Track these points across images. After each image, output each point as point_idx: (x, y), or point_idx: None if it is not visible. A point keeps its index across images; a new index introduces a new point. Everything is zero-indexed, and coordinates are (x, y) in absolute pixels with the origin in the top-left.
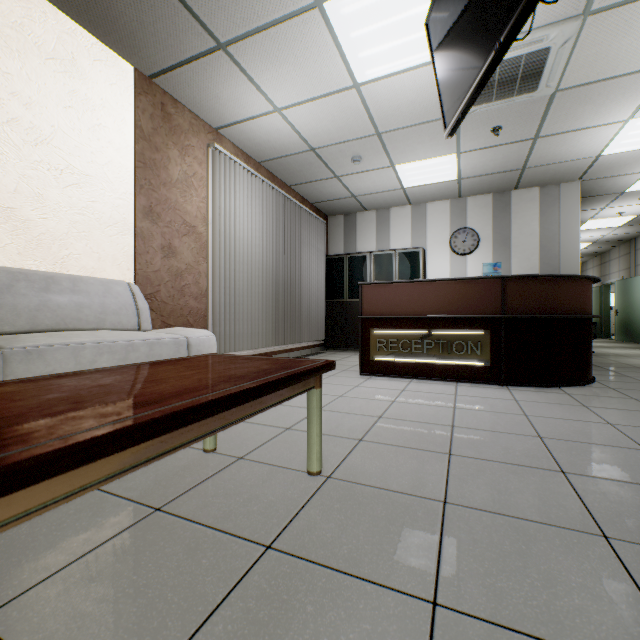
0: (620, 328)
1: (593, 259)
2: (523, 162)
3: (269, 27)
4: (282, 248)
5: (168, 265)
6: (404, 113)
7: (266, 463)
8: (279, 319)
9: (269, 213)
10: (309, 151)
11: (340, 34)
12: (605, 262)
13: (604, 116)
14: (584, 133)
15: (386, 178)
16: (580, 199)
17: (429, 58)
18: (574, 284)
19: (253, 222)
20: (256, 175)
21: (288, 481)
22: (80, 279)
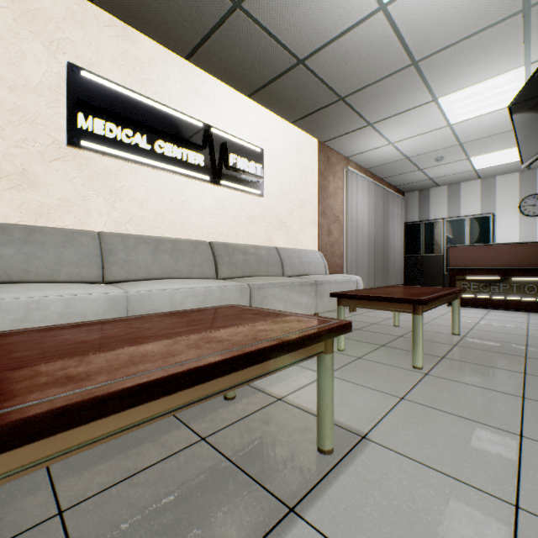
0: None
1: None
2: None
3: (401, 113)
4: (379, 222)
5: (328, 240)
6: (483, 131)
7: (429, 331)
8: (377, 269)
9: (372, 200)
10: (404, 159)
11: (444, 108)
12: None
13: None
14: None
15: (460, 166)
16: None
17: (506, 105)
18: None
19: (364, 208)
20: (366, 178)
21: (445, 335)
22: (306, 251)
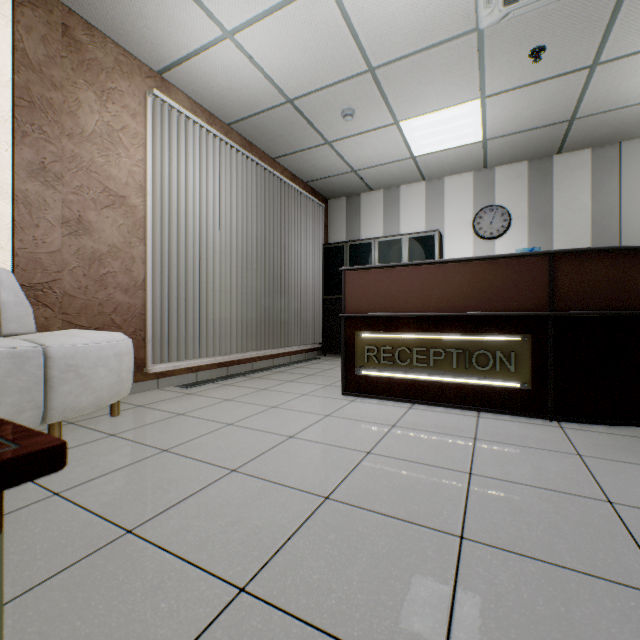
0: None
1: None
2: (572, 109)
3: None
4: (261, 232)
5: (77, 245)
6: (403, 29)
7: None
8: (257, 318)
9: (242, 188)
10: (286, 104)
11: None
12: None
13: None
14: None
15: (390, 142)
16: None
17: None
18: None
19: (217, 197)
20: (222, 138)
21: None
22: None
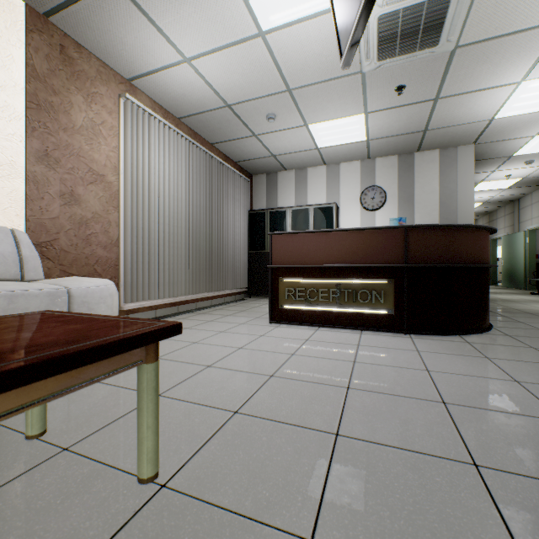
0: (506, 276)
1: (483, 218)
2: (425, 124)
3: None
4: (203, 201)
5: (70, 213)
6: (312, 68)
7: (93, 459)
8: (200, 268)
9: (189, 167)
10: (225, 107)
11: None
12: (493, 220)
13: (499, 77)
14: (480, 95)
15: (301, 138)
16: (474, 162)
17: None
18: (473, 234)
19: (171, 175)
20: (174, 130)
21: (100, 497)
22: None
